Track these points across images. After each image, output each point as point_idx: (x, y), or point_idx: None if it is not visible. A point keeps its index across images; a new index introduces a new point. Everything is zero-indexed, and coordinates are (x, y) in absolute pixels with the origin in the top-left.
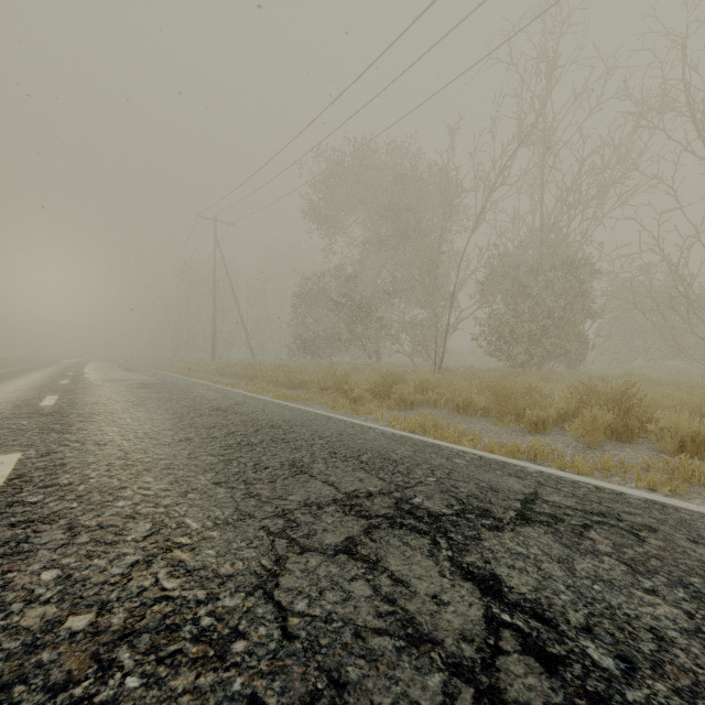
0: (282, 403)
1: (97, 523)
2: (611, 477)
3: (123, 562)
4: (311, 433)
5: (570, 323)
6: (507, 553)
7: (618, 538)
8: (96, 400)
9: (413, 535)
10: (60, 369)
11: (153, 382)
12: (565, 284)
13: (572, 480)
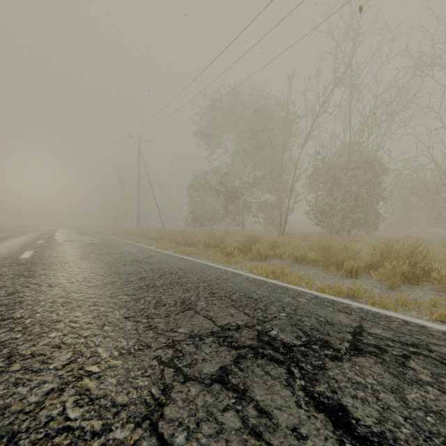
0: (179, 256)
1: (31, 352)
2: (410, 311)
3: (41, 390)
4: (197, 278)
5: (369, 203)
6: (348, 383)
7: (433, 367)
8: (57, 254)
9: (272, 365)
10: (40, 233)
11: (97, 242)
12: (366, 178)
13: (385, 315)
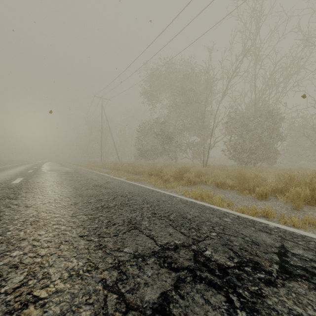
0: (129, 182)
1: None
2: None
3: None
4: (142, 200)
5: (270, 143)
6: (290, 315)
7: None
8: (39, 180)
9: (211, 291)
10: (32, 165)
11: (71, 171)
12: (267, 124)
13: (300, 235)
